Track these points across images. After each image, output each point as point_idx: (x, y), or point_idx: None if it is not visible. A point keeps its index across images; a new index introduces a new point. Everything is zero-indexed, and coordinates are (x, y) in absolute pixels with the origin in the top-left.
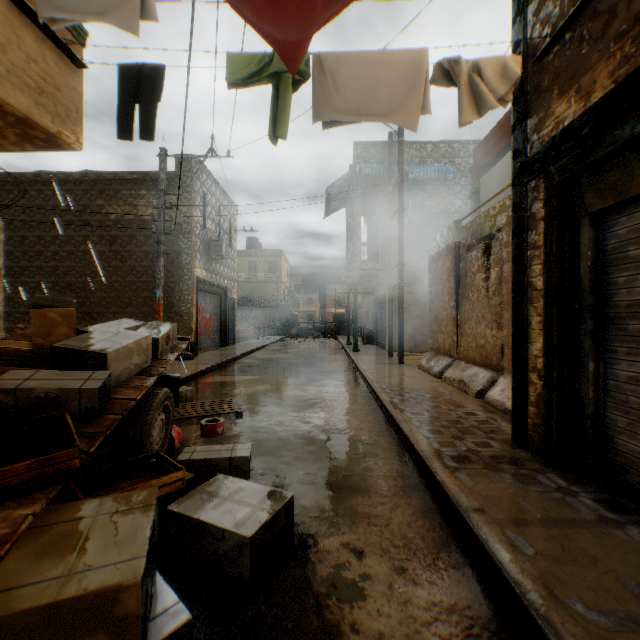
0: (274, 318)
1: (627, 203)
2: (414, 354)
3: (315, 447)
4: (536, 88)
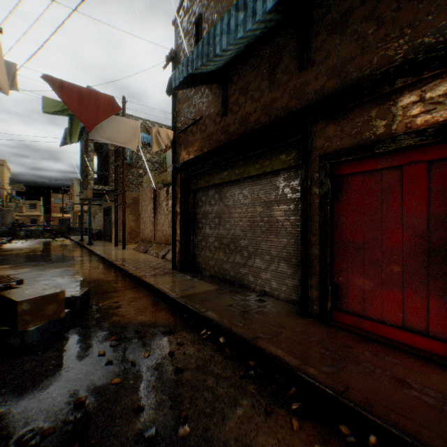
0: None
1: (199, 189)
2: (131, 244)
3: (84, 286)
4: (179, 142)
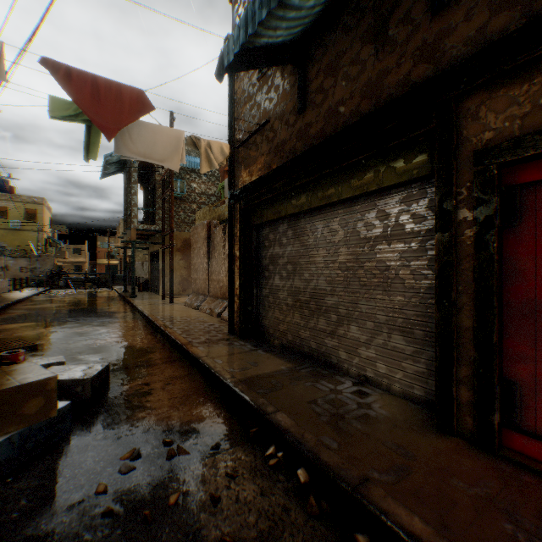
0: (36, 269)
1: (265, 223)
2: (182, 296)
3: (111, 355)
4: (237, 160)
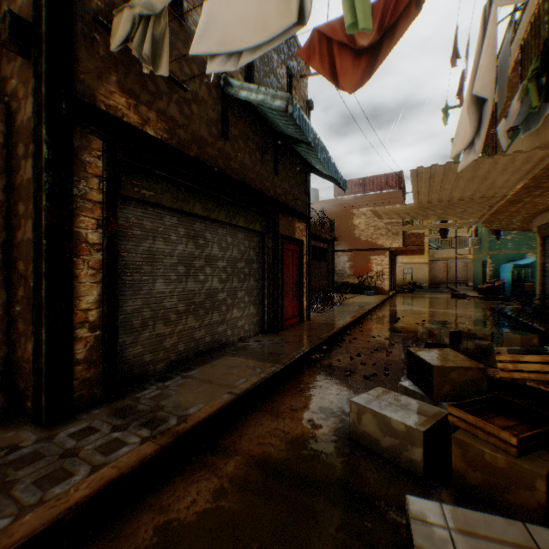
0: None
1: (134, 200)
2: None
3: None
4: (90, 40)
